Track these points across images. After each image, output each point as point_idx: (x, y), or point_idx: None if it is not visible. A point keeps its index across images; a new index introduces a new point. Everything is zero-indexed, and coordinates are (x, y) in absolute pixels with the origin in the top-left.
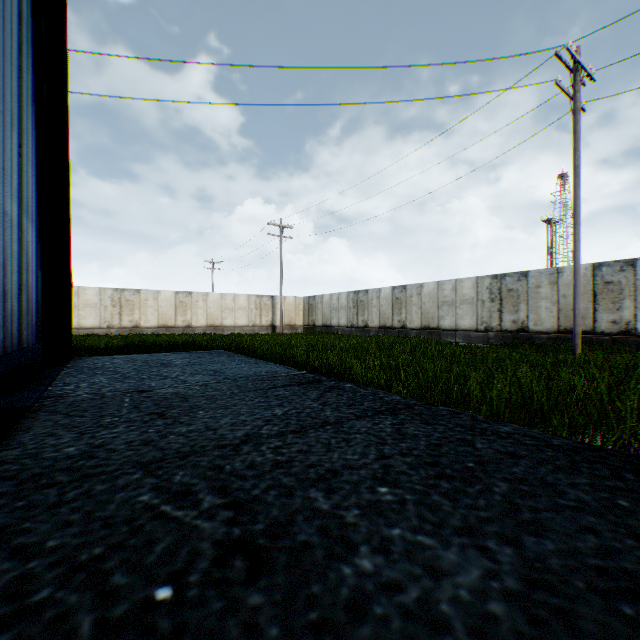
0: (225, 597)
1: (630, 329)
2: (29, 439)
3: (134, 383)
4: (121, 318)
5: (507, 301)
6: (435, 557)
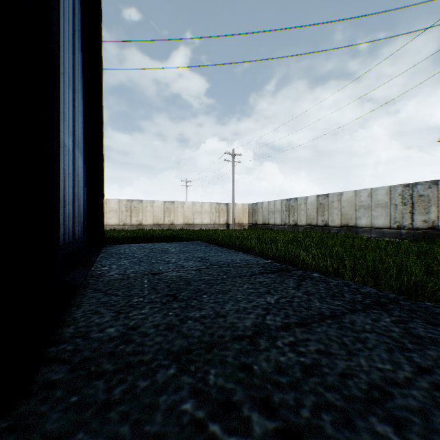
0: None
1: None
2: (79, 315)
3: (147, 266)
4: (131, 219)
5: (418, 204)
6: None
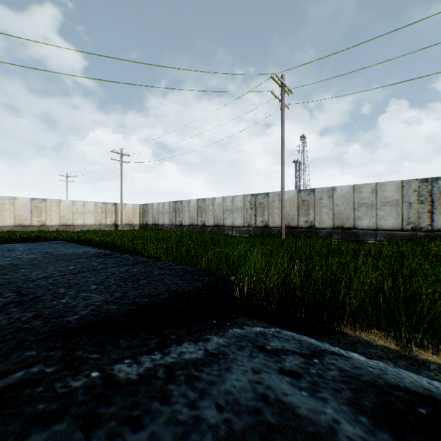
0: (3, 310)
1: (313, 225)
2: None
3: None
4: None
5: (259, 209)
6: (92, 298)
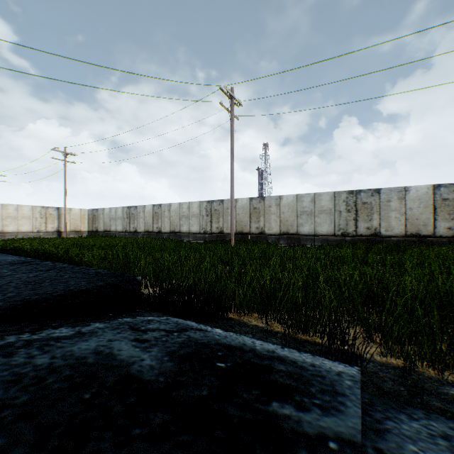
0: None
1: (263, 231)
2: None
3: None
4: None
5: (214, 216)
6: None
